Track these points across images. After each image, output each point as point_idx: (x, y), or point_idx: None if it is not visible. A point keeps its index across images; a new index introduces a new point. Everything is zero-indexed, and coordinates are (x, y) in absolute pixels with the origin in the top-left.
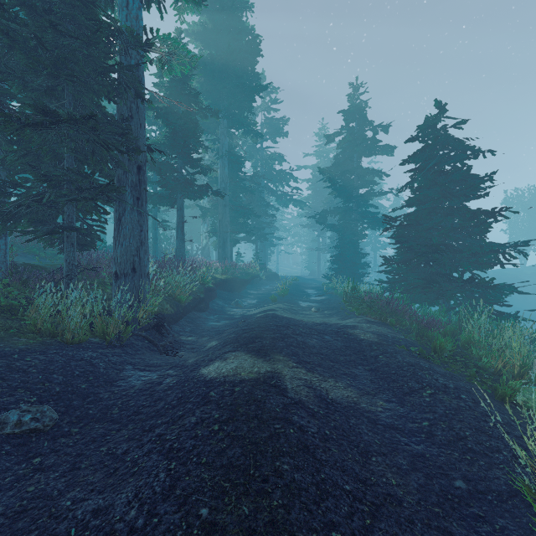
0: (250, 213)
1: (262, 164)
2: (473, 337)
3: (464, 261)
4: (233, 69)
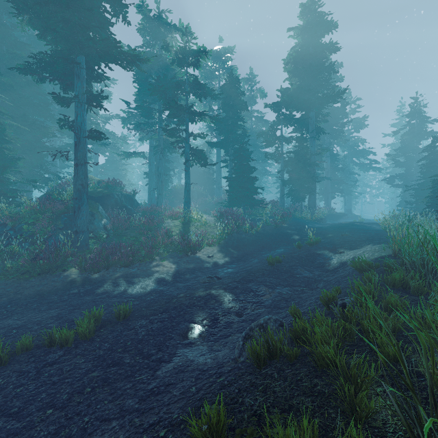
0: (342, 183)
1: (348, 148)
2: None
3: None
4: (333, 116)
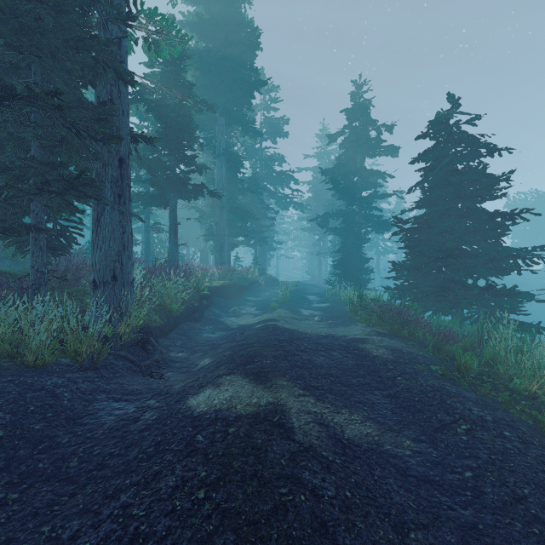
0: (249, 216)
1: (261, 165)
2: (498, 353)
3: (480, 267)
4: (230, 63)
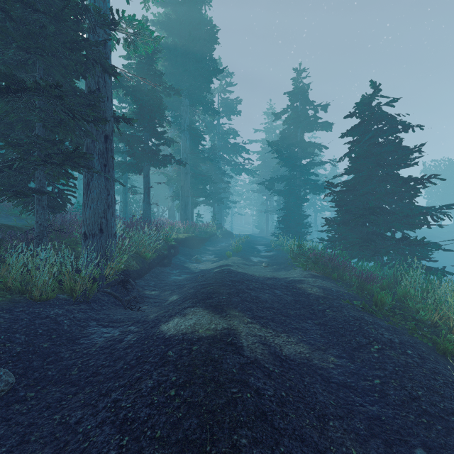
0: (209, 180)
1: (219, 138)
2: (409, 291)
3: (396, 222)
4: (193, 55)
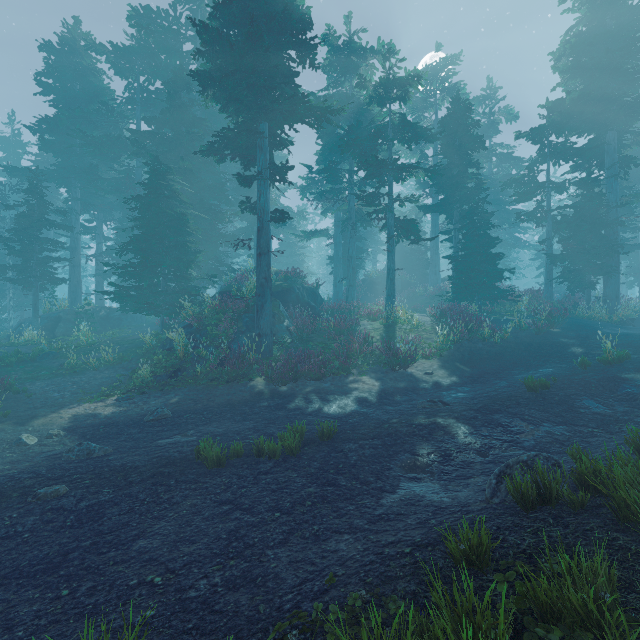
0: None
1: None
2: None
3: None
4: None
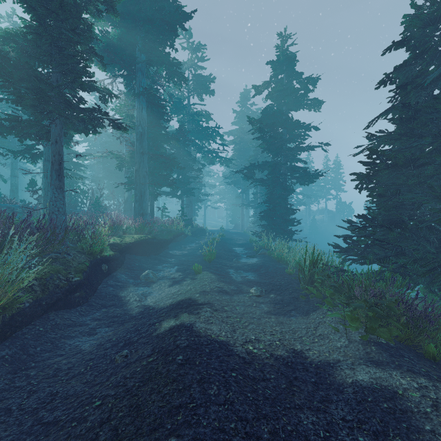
0: (173, 164)
1: (189, 120)
2: None
3: None
4: None
